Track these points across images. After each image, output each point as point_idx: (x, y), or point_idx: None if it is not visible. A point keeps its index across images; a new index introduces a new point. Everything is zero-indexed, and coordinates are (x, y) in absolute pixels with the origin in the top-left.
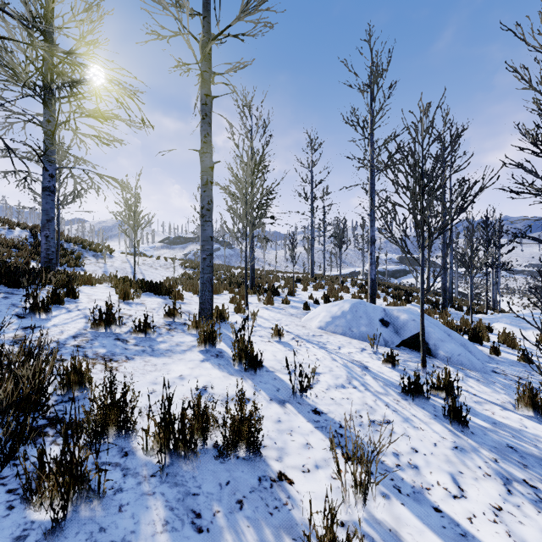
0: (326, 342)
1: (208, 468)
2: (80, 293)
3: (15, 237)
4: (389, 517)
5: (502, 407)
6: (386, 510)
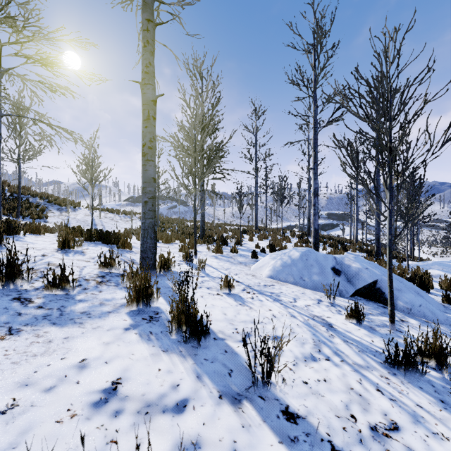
0: (279, 293)
1: None
2: (15, 241)
3: None
4: None
5: None
6: None
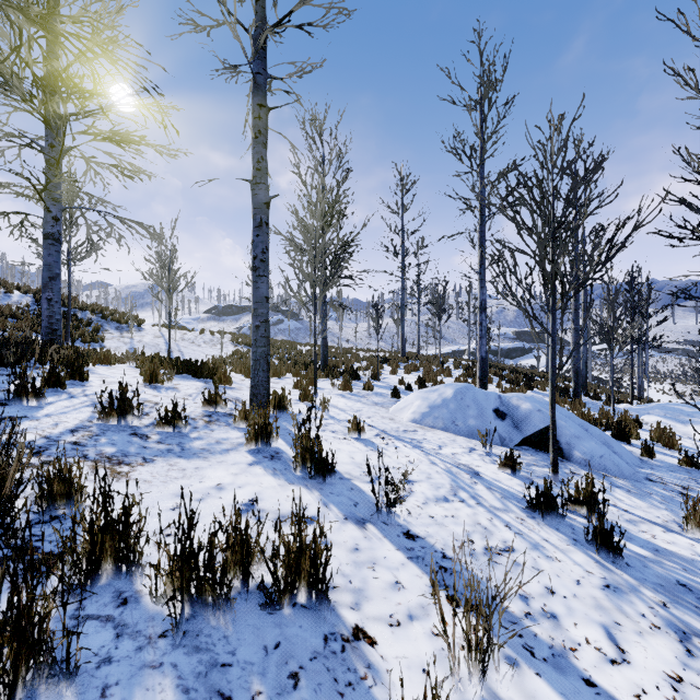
0: (422, 440)
1: (249, 622)
2: (91, 374)
3: (13, 303)
4: (520, 695)
5: (665, 528)
6: (514, 684)
